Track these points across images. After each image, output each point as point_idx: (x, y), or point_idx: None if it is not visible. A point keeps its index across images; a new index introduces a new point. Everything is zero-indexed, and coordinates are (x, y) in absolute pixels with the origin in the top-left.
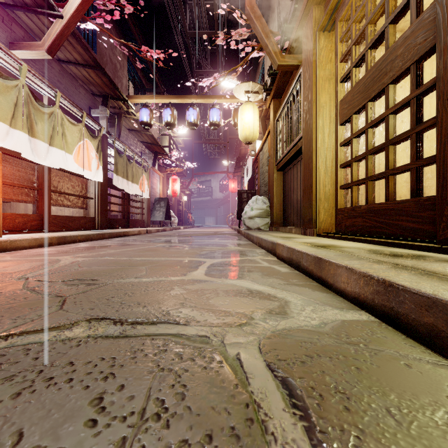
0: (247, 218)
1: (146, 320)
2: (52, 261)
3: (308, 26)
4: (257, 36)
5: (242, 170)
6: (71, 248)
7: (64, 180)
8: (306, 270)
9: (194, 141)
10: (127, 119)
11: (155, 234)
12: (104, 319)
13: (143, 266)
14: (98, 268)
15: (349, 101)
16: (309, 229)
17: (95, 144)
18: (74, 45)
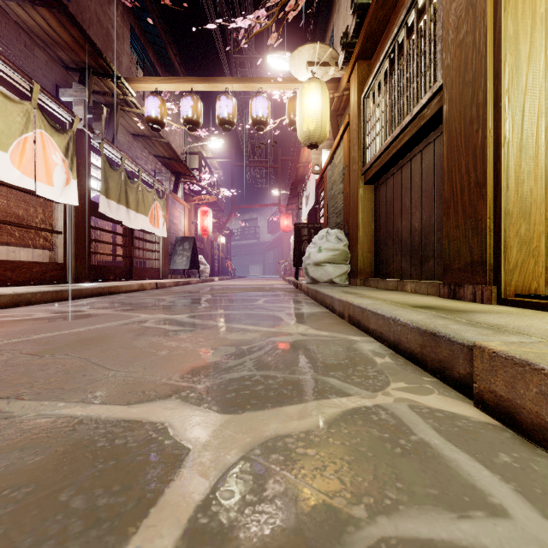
0: (312, 264)
1: None
2: None
3: None
4: None
5: (299, 199)
6: None
7: None
8: None
9: (234, 164)
10: (127, 115)
11: (166, 290)
12: None
13: None
14: None
15: None
16: (473, 287)
17: (61, 142)
18: None
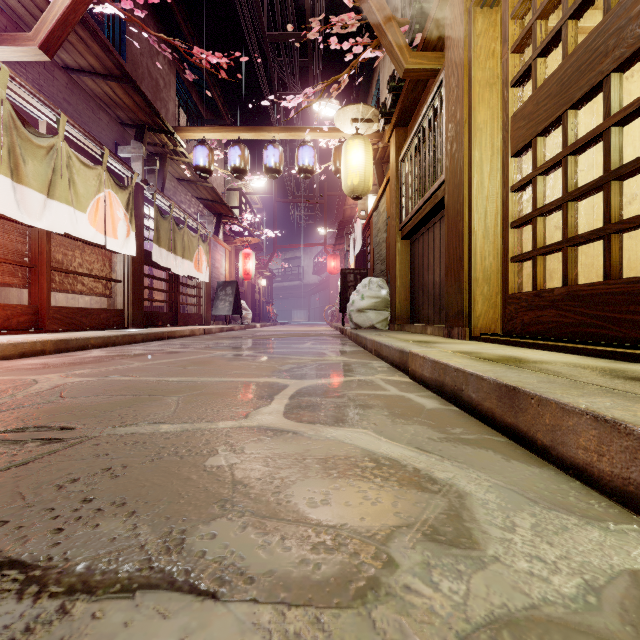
0: (355, 310)
1: (114, 571)
2: (22, 384)
3: (455, 1)
4: (373, 24)
5: (347, 241)
6: (73, 359)
7: (74, 252)
8: (477, 408)
9: (276, 199)
10: (174, 163)
11: (216, 336)
12: (5, 568)
13: (176, 395)
14: (91, 399)
15: (530, 113)
16: (458, 329)
17: (124, 198)
18: (87, 43)
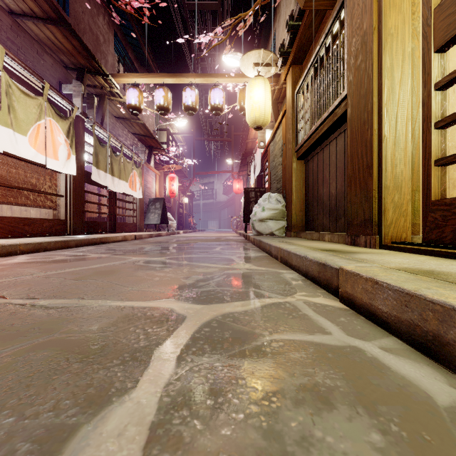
0: (257, 220)
1: None
2: None
3: None
4: None
5: (248, 167)
6: None
7: (18, 170)
8: None
9: (195, 138)
10: (112, 103)
11: (143, 241)
12: None
13: (1, 347)
14: None
15: None
16: (365, 237)
17: (64, 127)
18: None
